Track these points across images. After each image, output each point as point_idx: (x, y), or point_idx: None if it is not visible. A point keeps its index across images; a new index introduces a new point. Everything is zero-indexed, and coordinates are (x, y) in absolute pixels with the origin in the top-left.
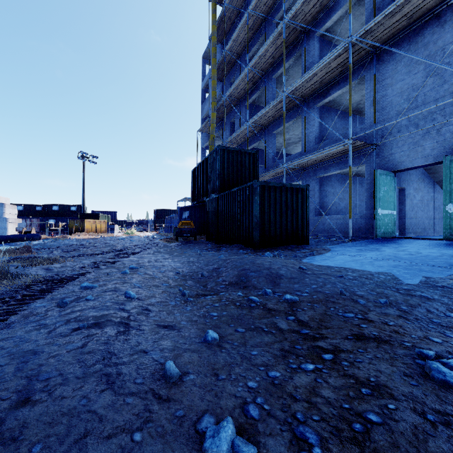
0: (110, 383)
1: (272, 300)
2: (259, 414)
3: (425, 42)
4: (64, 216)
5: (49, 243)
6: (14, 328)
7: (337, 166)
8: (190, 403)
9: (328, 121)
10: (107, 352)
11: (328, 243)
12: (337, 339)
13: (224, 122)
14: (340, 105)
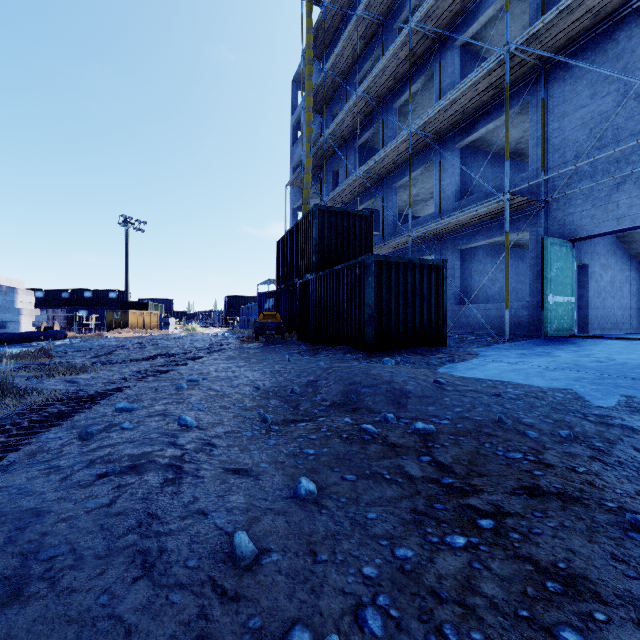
0: (146, 566)
1: (395, 430)
2: (383, 626)
3: (618, 50)
4: (100, 306)
5: (77, 343)
6: (12, 473)
7: (488, 233)
8: (271, 604)
9: (474, 168)
10: (147, 514)
11: (475, 345)
12: (499, 494)
13: (324, 172)
14: (492, 145)
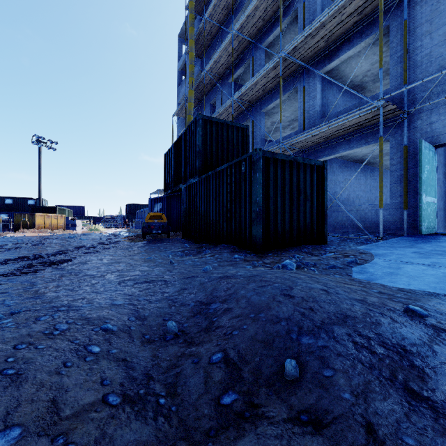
0: None
1: None
2: None
3: None
4: (20, 211)
5: None
6: None
7: (349, 145)
8: None
9: (330, 95)
10: None
11: (349, 242)
12: None
13: (204, 101)
14: (344, 77)
